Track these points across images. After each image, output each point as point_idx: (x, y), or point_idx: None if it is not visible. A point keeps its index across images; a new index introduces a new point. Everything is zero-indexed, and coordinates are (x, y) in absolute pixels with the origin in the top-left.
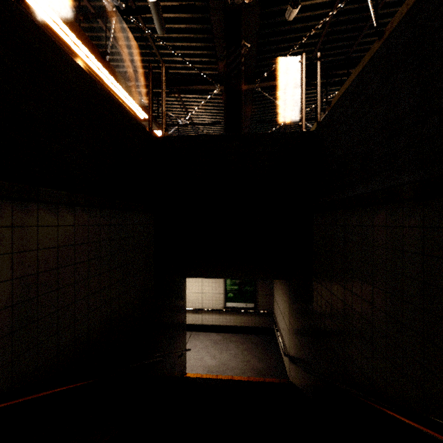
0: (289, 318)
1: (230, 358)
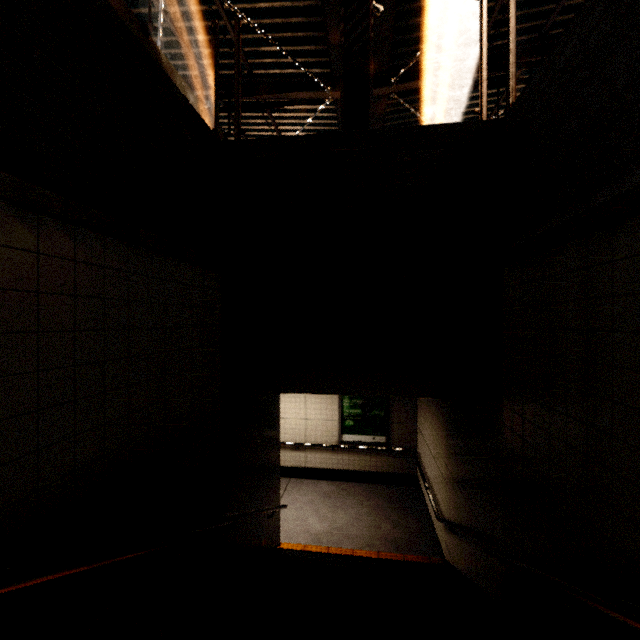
0: (446, 459)
1: (350, 521)
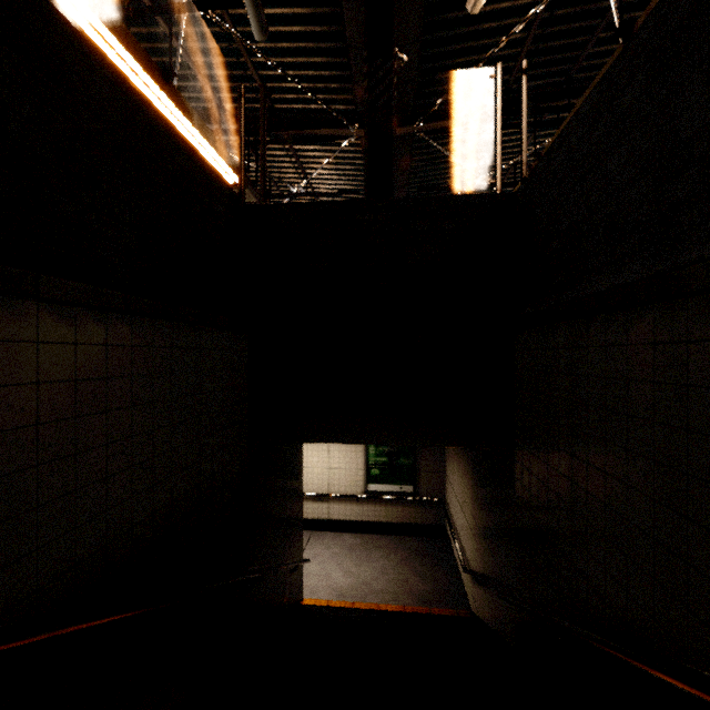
0: (472, 509)
1: (375, 575)
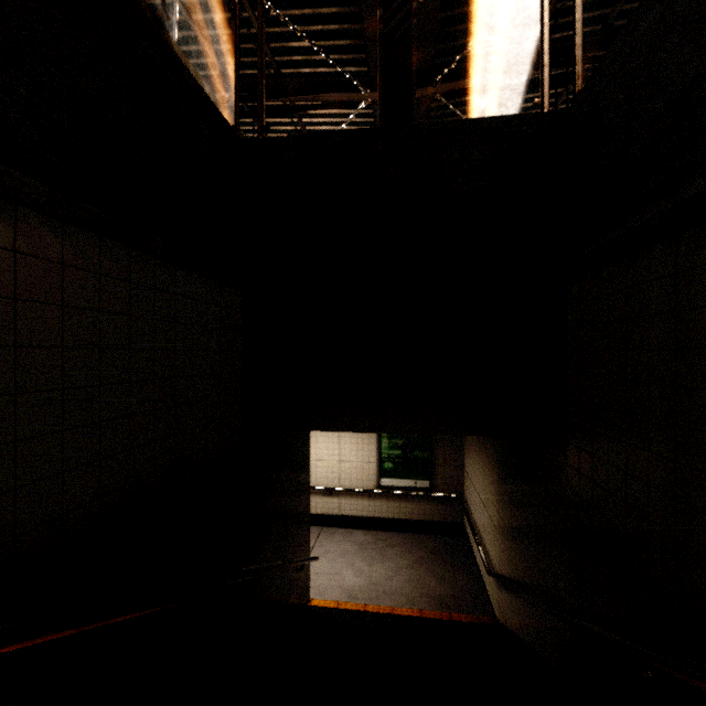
0: (497, 505)
1: (389, 575)
